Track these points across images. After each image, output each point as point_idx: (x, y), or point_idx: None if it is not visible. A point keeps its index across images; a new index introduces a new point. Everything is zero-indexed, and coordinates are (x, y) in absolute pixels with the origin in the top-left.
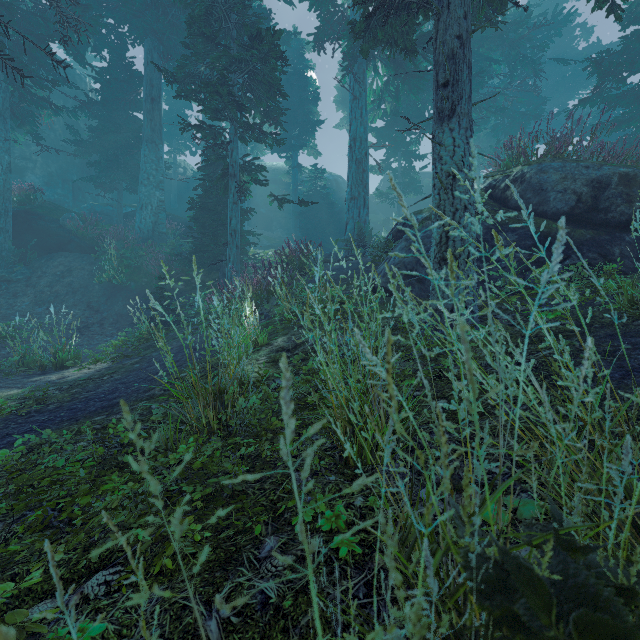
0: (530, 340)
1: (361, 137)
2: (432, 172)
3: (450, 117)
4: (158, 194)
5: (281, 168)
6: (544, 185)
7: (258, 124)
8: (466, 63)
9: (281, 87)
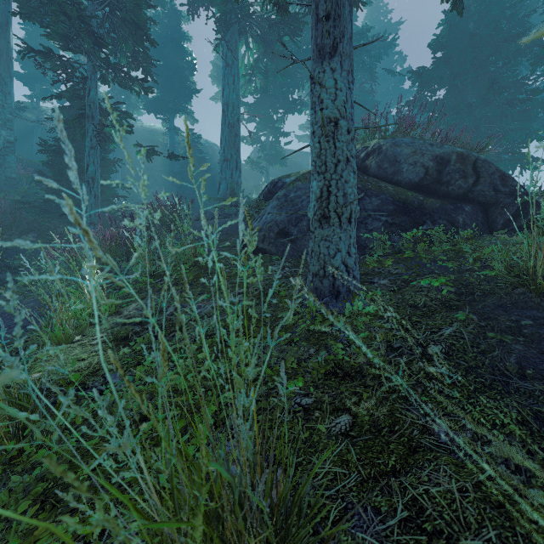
0: (421, 311)
1: (233, 103)
2: (311, 118)
3: (331, 55)
4: (5, 133)
5: (159, 130)
6: (398, 157)
7: (121, 64)
8: None
9: (148, 30)
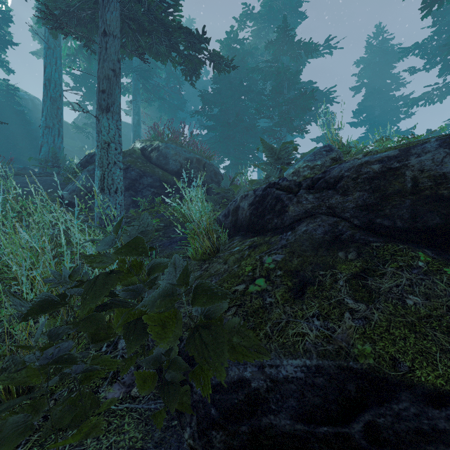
0: None
1: (56, 81)
2: (98, 138)
3: (108, 111)
4: None
5: None
6: (168, 155)
7: None
8: (117, 85)
9: None
